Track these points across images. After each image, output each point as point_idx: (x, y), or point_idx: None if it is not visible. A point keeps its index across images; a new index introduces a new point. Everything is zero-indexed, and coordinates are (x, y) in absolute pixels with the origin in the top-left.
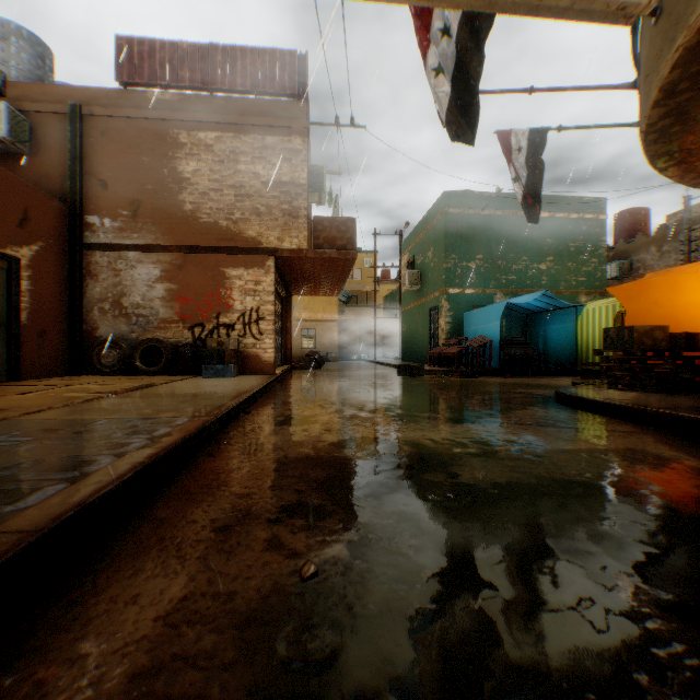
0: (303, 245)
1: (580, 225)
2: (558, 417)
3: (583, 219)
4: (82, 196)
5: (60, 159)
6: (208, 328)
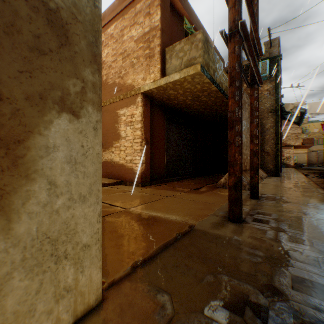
0: (299, 144)
1: None
2: None
3: None
4: None
5: None
6: None
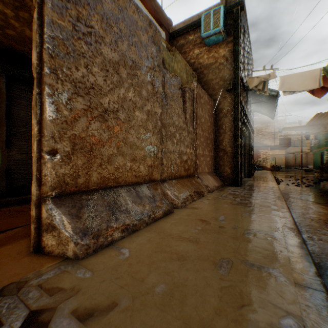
0: (276, 144)
1: None
2: None
3: None
4: None
5: None
6: (255, 161)
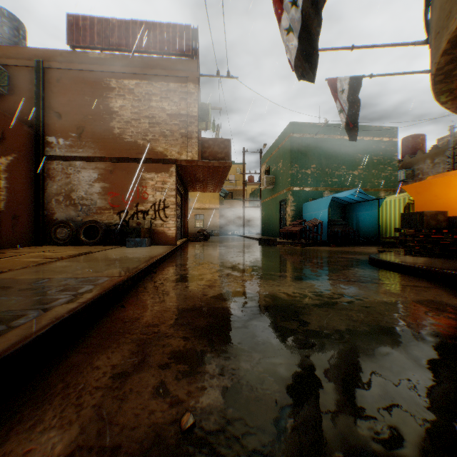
0: (195, 157)
1: (380, 145)
2: (373, 275)
3: (382, 141)
4: (44, 123)
5: (29, 98)
6: (130, 213)
